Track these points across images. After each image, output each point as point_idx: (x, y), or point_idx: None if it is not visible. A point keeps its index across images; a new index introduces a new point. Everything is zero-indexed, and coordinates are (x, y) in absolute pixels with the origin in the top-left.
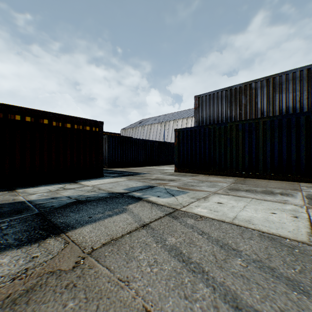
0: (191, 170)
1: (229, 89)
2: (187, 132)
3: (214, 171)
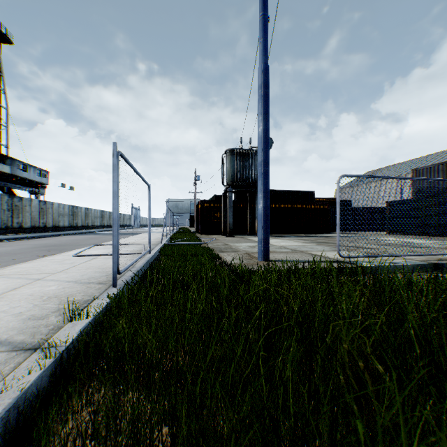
0: (399, 232)
1: (444, 164)
2: (396, 203)
3: (416, 233)
